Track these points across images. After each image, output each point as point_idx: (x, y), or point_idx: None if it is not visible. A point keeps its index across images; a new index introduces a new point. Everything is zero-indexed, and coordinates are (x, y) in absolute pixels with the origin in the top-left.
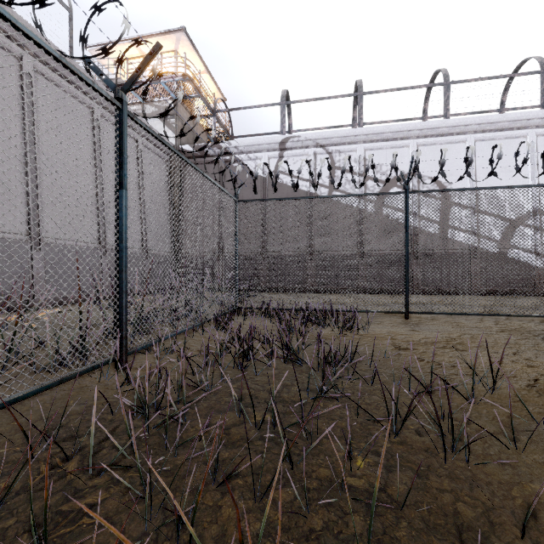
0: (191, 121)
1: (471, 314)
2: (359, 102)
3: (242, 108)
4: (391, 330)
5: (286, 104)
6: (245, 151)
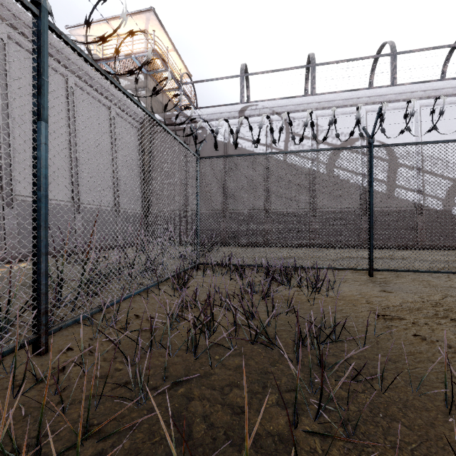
0: (160, 94)
1: (440, 272)
2: (312, 73)
3: (205, 80)
4: (361, 290)
5: (245, 76)
6: (208, 119)
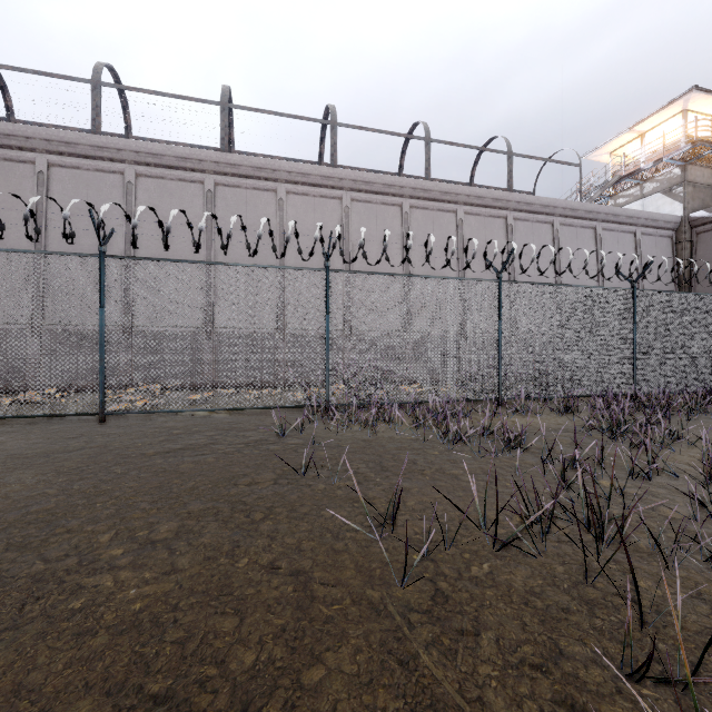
0: (709, 175)
1: None
2: None
3: None
4: None
5: None
6: None
